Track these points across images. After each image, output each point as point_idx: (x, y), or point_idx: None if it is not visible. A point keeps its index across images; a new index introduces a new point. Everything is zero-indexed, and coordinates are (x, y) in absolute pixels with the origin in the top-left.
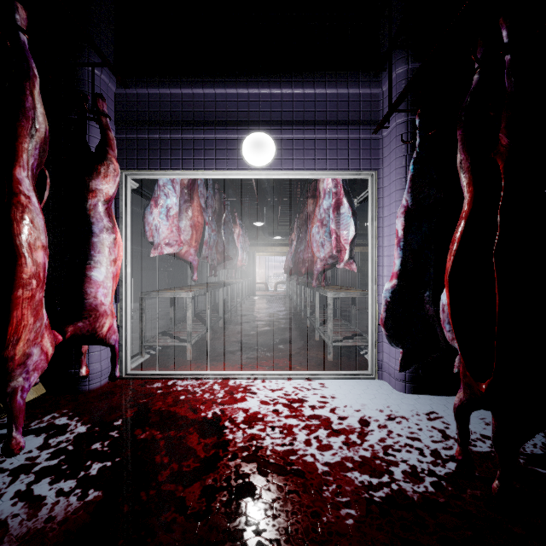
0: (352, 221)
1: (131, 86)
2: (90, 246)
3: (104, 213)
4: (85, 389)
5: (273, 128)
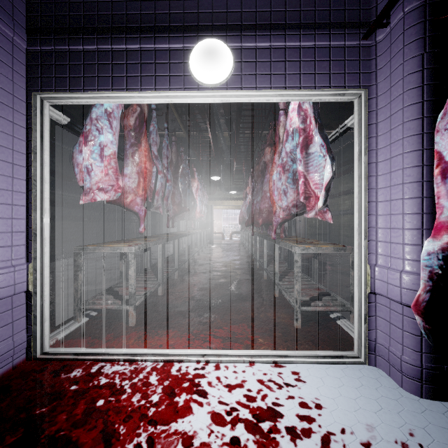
0: (329, 159)
1: None
2: None
3: None
4: None
5: (230, 34)
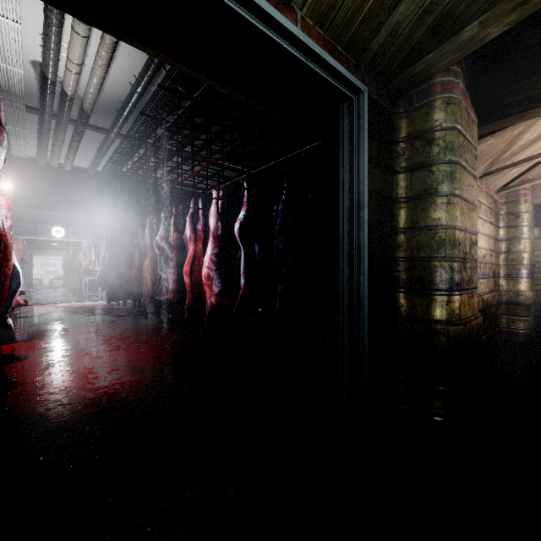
0: (95, 254)
1: None
2: None
3: None
4: None
5: (64, 226)
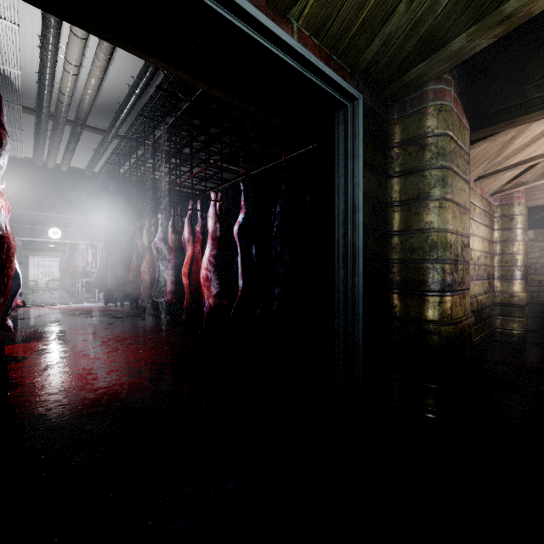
0: (92, 255)
1: None
2: None
3: None
4: None
5: (61, 227)
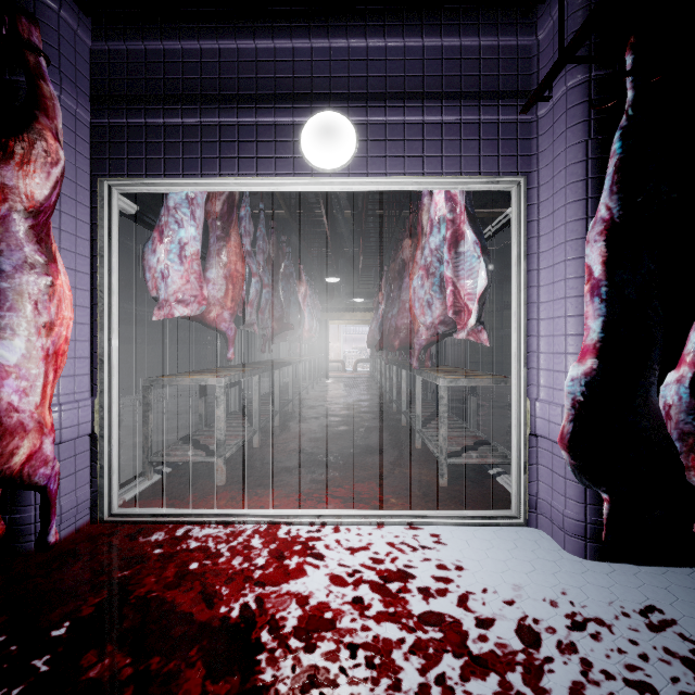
0: (482, 263)
1: (117, 37)
2: None
3: (31, 234)
4: (29, 548)
5: (353, 105)
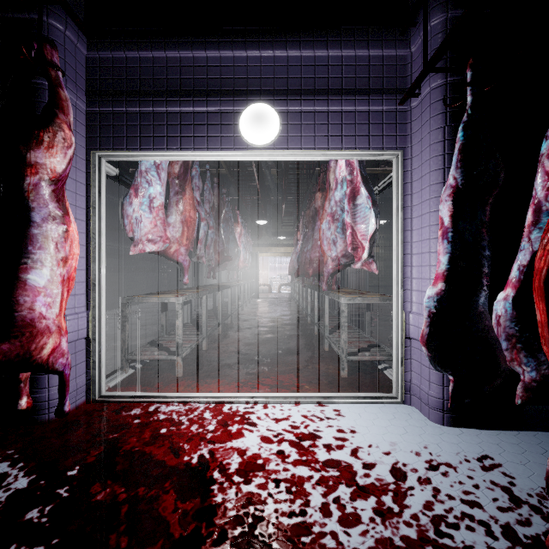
0: (372, 212)
1: (105, 48)
2: (32, 239)
3: (53, 196)
4: (44, 418)
5: (277, 98)
